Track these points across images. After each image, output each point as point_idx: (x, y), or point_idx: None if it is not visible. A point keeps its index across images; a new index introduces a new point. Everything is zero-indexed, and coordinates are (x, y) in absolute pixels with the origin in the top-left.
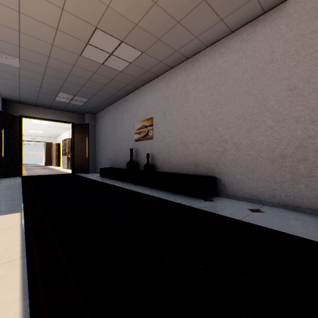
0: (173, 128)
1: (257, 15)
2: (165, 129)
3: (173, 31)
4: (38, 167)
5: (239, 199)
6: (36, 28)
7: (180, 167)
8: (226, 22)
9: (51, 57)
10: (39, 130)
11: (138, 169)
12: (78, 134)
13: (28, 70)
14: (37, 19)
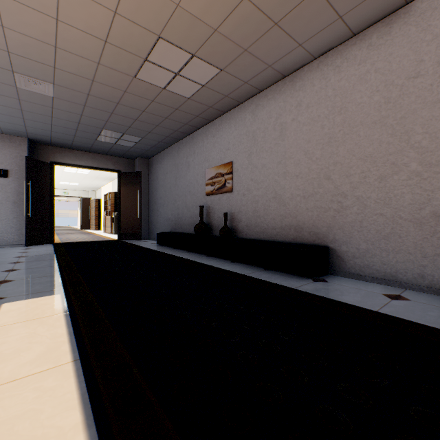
0: (263, 177)
1: (394, 7)
2: (251, 178)
3: (267, 37)
4: (72, 231)
5: (366, 280)
6: (77, 40)
7: (273, 231)
8: (347, 21)
9: (96, 81)
10: (74, 181)
11: (210, 235)
12: (127, 186)
13: (64, 100)
14: (80, 28)
